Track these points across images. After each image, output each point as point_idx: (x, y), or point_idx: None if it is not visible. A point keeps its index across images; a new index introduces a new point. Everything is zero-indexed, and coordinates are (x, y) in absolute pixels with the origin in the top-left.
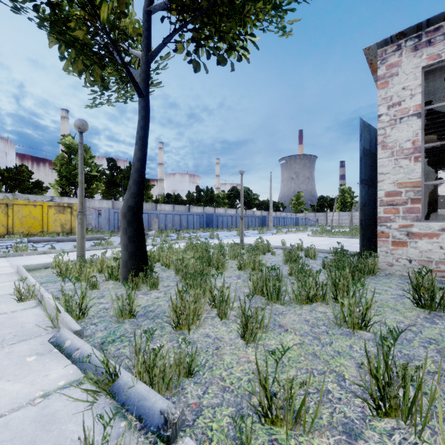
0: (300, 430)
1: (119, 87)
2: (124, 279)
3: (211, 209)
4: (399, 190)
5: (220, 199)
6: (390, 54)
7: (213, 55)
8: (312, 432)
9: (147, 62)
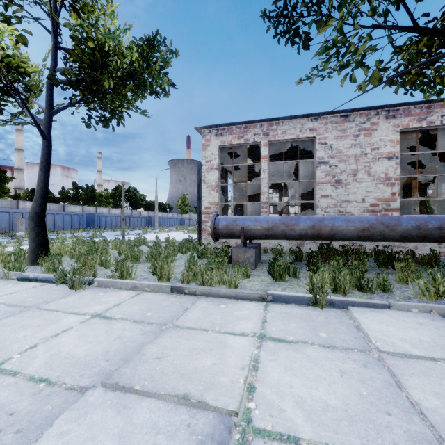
0: (131, 279)
1: (14, 117)
2: (32, 262)
3: (92, 208)
4: (210, 206)
5: (102, 198)
6: (207, 134)
7: (100, 121)
8: (134, 279)
9: (50, 116)
